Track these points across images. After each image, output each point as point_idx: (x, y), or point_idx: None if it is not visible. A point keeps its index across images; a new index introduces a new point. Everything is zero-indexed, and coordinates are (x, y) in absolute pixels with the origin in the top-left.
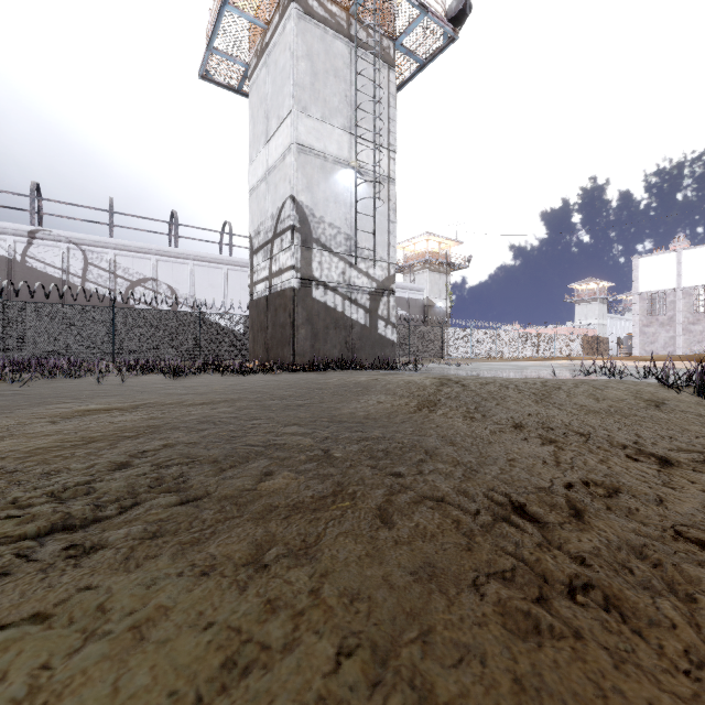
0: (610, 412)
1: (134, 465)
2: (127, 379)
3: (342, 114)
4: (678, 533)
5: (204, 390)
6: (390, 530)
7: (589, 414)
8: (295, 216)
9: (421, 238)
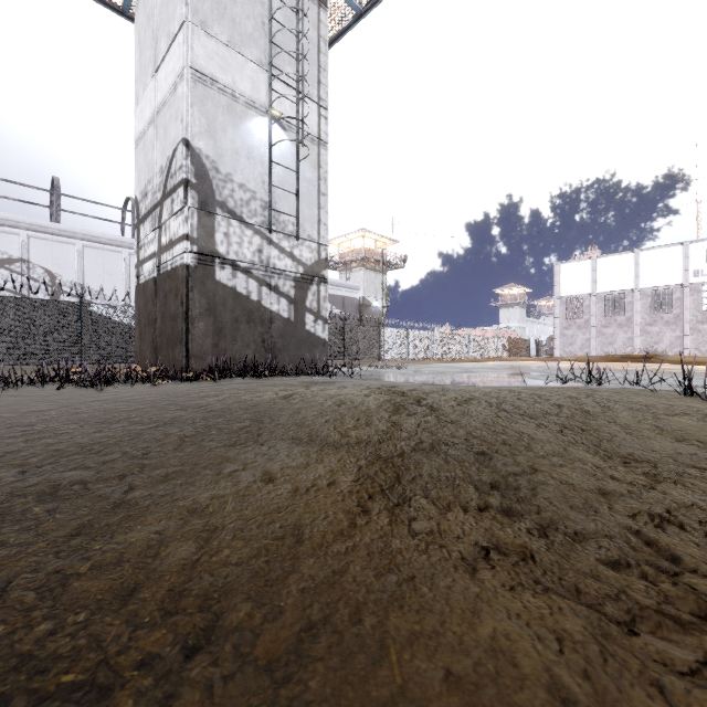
0: None
1: None
2: None
3: (257, 44)
4: None
5: None
6: None
7: None
8: (190, 167)
9: (357, 234)
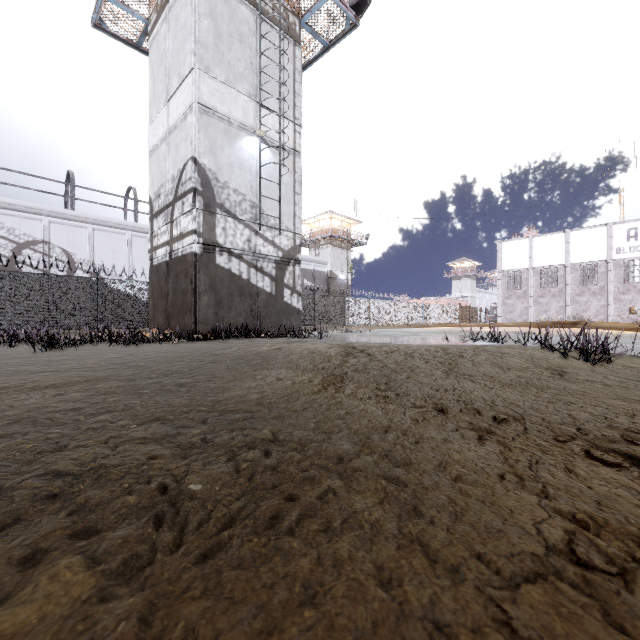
0: (523, 384)
1: None
2: None
3: (247, 80)
4: None
5: (71, 365)
6: None
7: (505, 388)
8: (197, 178)
9: (325, 216)
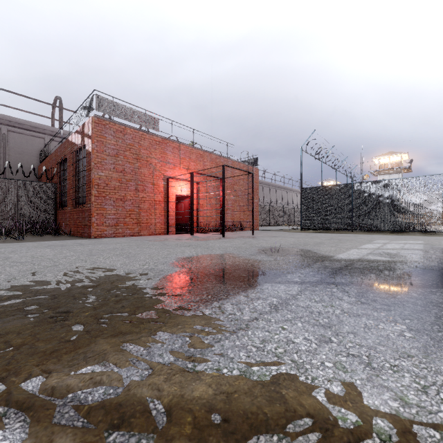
0: None
1: None
2: None
3: None
4: None
5: None
6: None
7: None
8: None
9: None
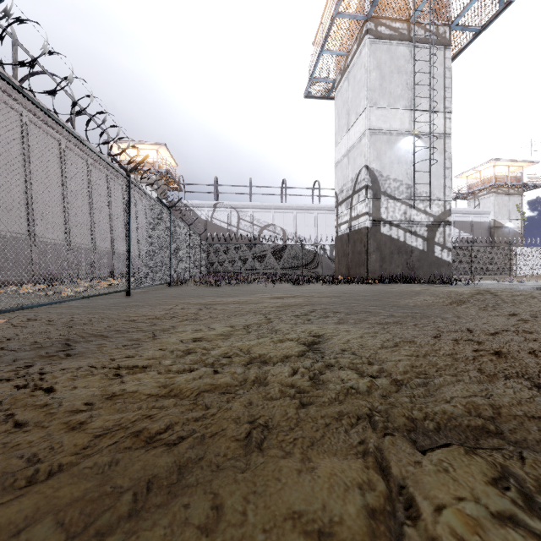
0: None
1: (316, 311)
2: (273, 285)
3: (403, 98)
4: (534, 340)
5: (318, 291)
6: (413, 328)
7: None
8: (368, 179)
9: (486, 165)
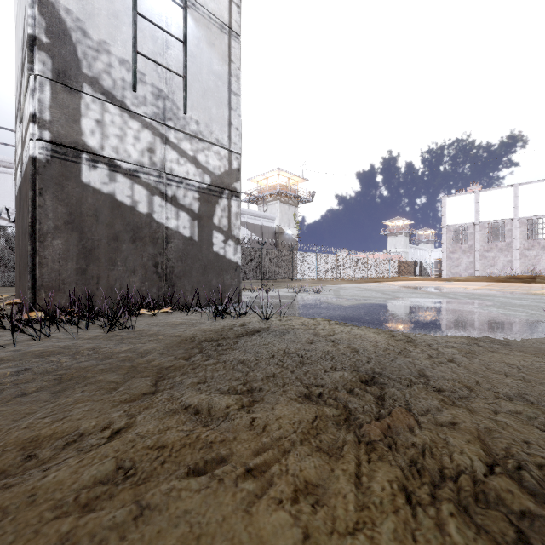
0: None
1: None
2: None
3: None
4: None
5: None
6: None
7: None
8: (37, 18)
9: (273, 173)
